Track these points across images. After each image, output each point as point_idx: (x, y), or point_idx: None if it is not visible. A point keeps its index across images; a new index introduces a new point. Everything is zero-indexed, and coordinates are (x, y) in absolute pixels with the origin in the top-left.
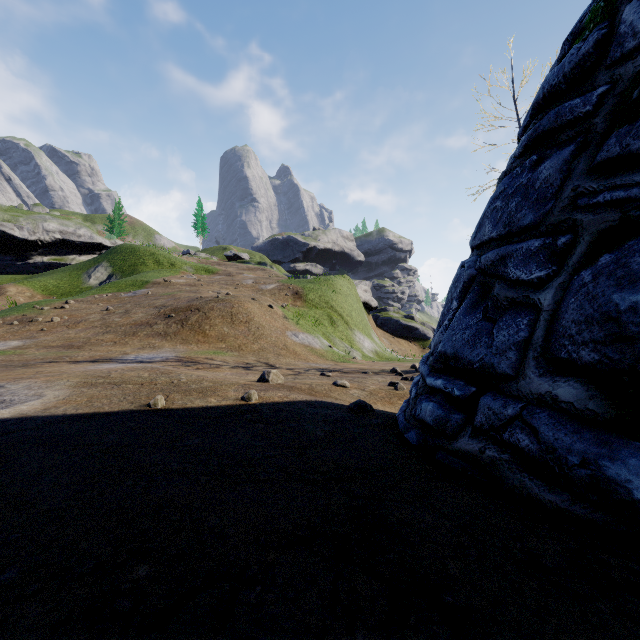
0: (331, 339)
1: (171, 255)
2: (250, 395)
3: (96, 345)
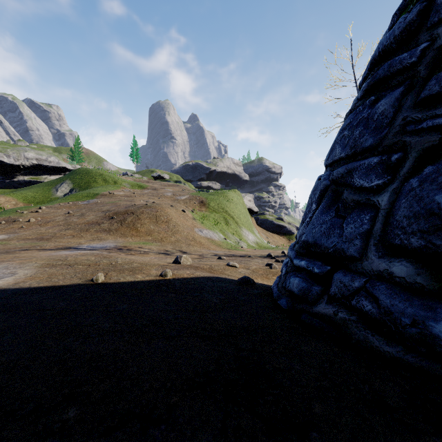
0: (226, 234)
1: (114, 175)
2: (166, 273)
3: (60, 238)
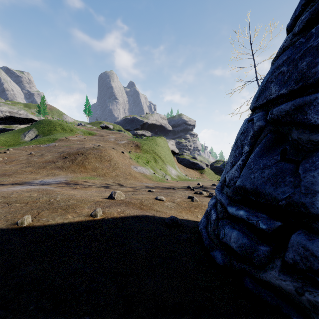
0: (155, 169)
1: (71, 125)
2: (96, 213)
3: (20, 174)
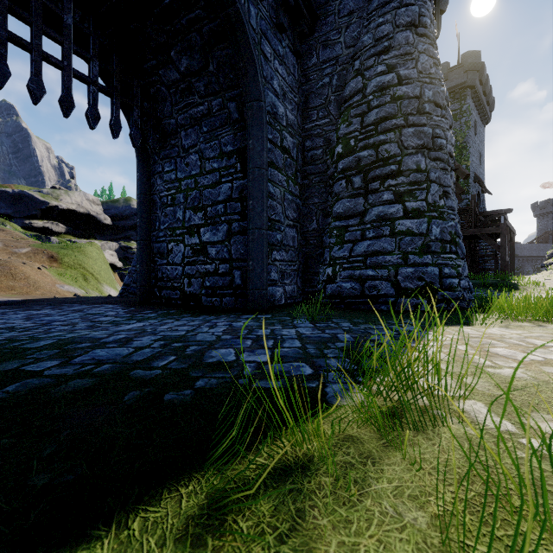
0: (86, 290)
1: None
2: (80, 295)
3: None
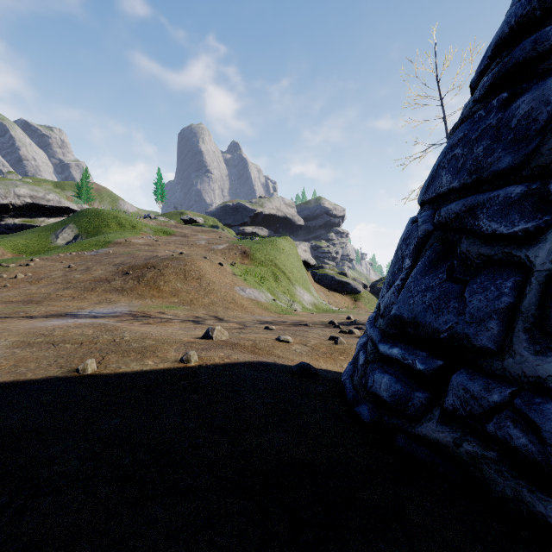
0: (275, 293)
1: (132, 218)
2: (189, 357)
3: (55, 300)
